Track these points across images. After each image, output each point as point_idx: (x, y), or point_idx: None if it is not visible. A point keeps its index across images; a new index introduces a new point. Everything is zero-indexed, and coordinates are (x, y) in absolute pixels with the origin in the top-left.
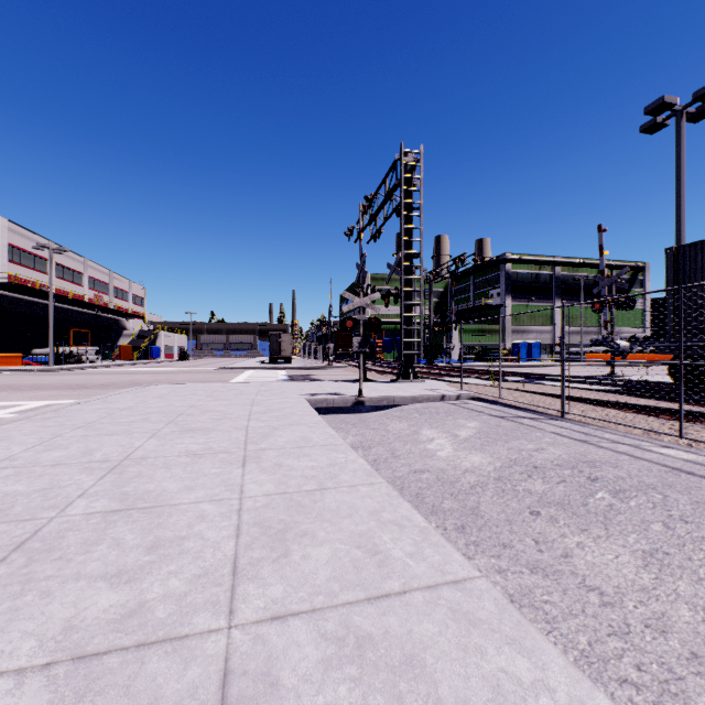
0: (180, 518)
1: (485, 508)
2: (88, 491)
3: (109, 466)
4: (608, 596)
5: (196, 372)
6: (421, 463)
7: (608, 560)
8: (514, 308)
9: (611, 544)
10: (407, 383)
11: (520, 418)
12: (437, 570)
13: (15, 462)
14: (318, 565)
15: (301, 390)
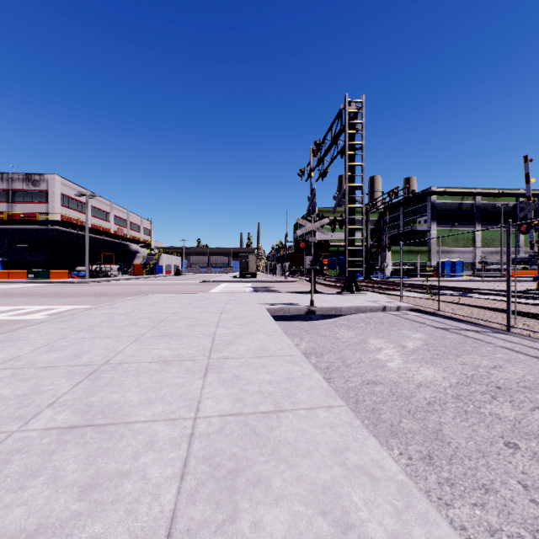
0: (129, 442)
1: (449, 432)
2: (59, 400)
3: (89, 371)
4: None
5: (185, 284)
6: (372, 373)
7: None
8: (439, 233)
9: None
10: (350, 295)
11: (463, 330)
12: None
13: (18, 362)
14: None
15: (262, 300)
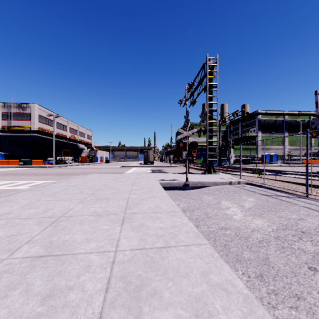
0: (74, 267)
1: (273, 260)
2: (33, 239)
3: (52, 220)
4: None
5: (111, 168)
6: (224, 223)
7: None
8: (263, 137)
9: None
10: (210, 175)
11: (279, 196)
12: None
13: (10, 215)
14: None
15: (157, 177)
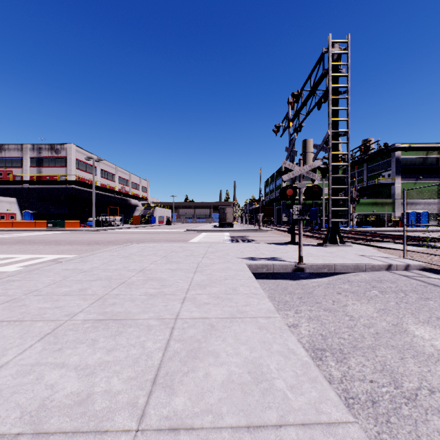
0: None
1: None
2: None
3: None
4: None
5: (171, 233)
6: None
7: None
8: (404, 186)
9: None
10: (334, 247)
11: None
12: None
13: None
14: None
15: (241, 252)
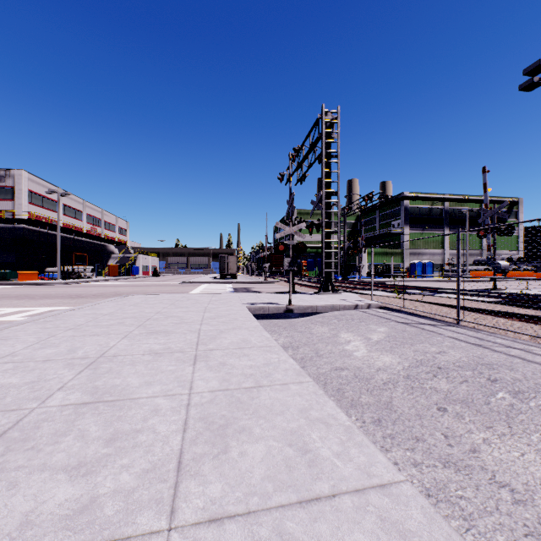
0: (137, 411)
1: (397, 403)
2: (67, 385)
3: (87, 362)
4: (519, 494)
5: (164, 286)
6: (340, 361)
7: (514, 457)
8: (412, 236)
9: (516, 442)
10: (326, 295)
11: (421, 324)
12: (363, 472)
13: (16, 357)
14: (254, 463)
15: (243, 300)
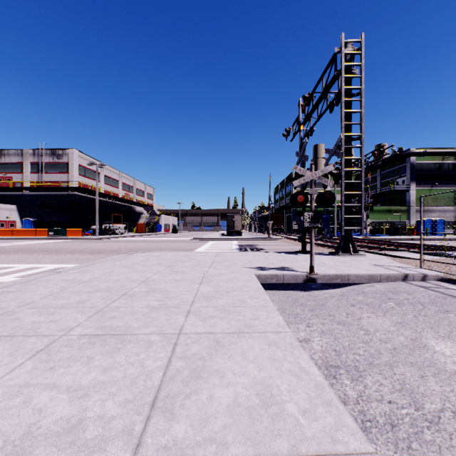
0: None
1: None
2: None
3: None
4: None
5: (177, 241)
6: None
7: None
8: (419, 192)
9: None
10: (347, 257)
11: None
12: None
13: None
14: None
15: (250, 262)
